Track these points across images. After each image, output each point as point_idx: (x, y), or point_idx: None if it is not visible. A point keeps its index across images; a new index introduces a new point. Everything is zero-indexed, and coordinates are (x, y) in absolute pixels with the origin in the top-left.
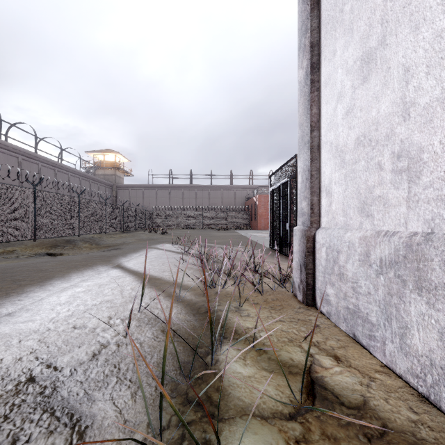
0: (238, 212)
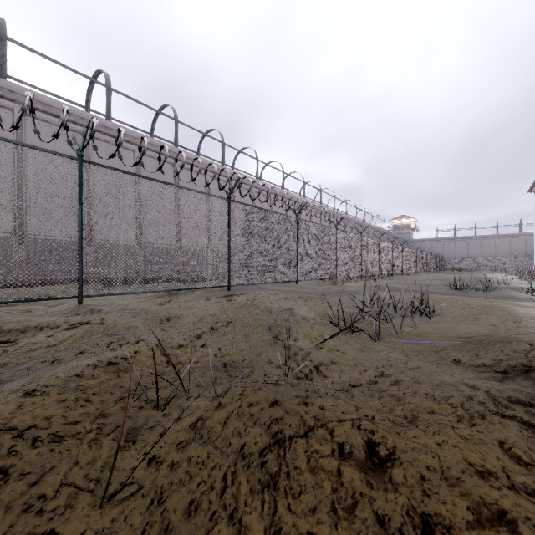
0: (529, 257)
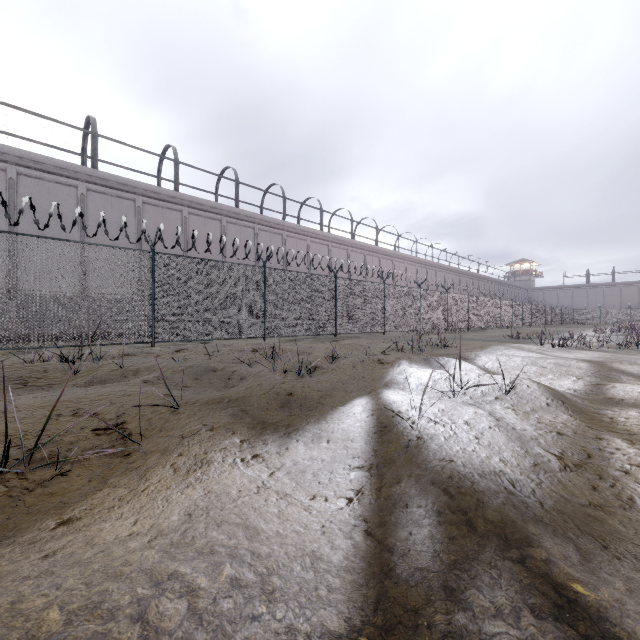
0: None
